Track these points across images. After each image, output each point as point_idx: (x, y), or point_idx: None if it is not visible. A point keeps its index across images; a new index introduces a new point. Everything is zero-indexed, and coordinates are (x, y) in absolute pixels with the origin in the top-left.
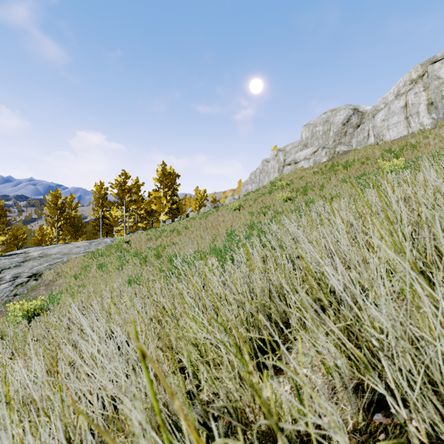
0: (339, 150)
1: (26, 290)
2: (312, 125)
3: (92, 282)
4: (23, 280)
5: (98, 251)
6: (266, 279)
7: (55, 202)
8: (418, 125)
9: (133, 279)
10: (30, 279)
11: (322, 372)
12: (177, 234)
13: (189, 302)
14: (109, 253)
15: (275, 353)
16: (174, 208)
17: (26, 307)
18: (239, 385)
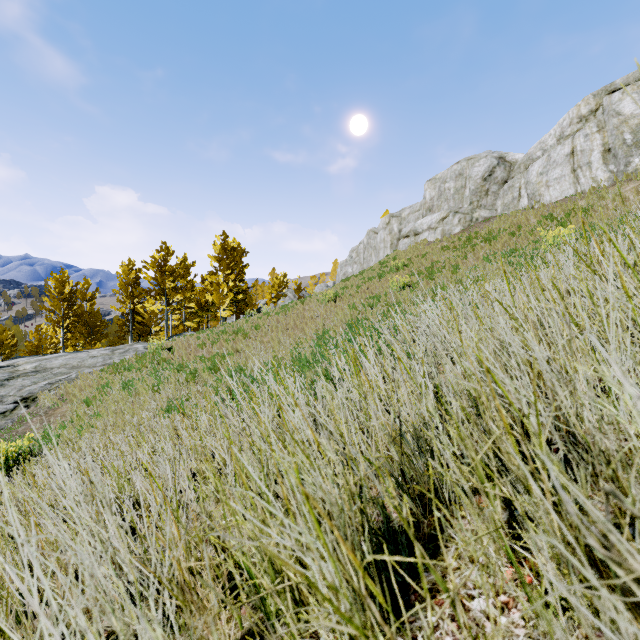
0: (478, 216)
1: (11, 422)
2: (440, 181)
3: (112, 410)
4: (6, 408)
5: (124, 363)
6: (393, 413)
7: (60, 289)
8: (590, 181)
9: (174, 406)
10: (18, 406)
11: (522, 611)
12: (244, 337)
13: (247, 459)
14: (141, 366)
15: (413, 555)
16: (239, 299)
17: (3, 451)
18: (349, 637)
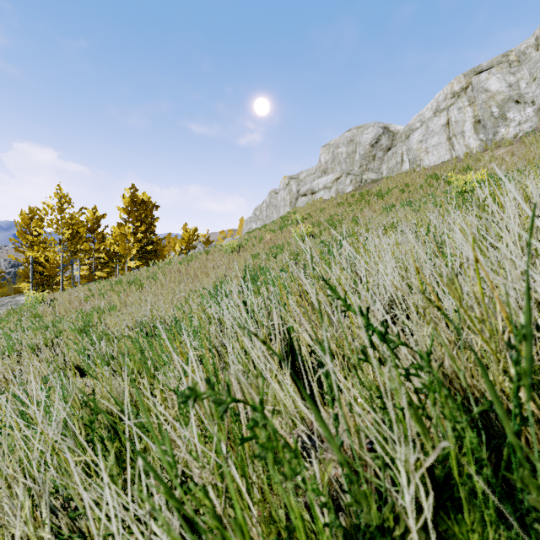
0: (367, 177)
1: None
2: (333, 146)
3: None
4: None
5: None
6: None
7: None
8: (464, 148)
9: None
10: None
11: None
12: (138, 289)
13: None
14: (6, 324)
15: None
16: (149, 250)
17: None
18: None
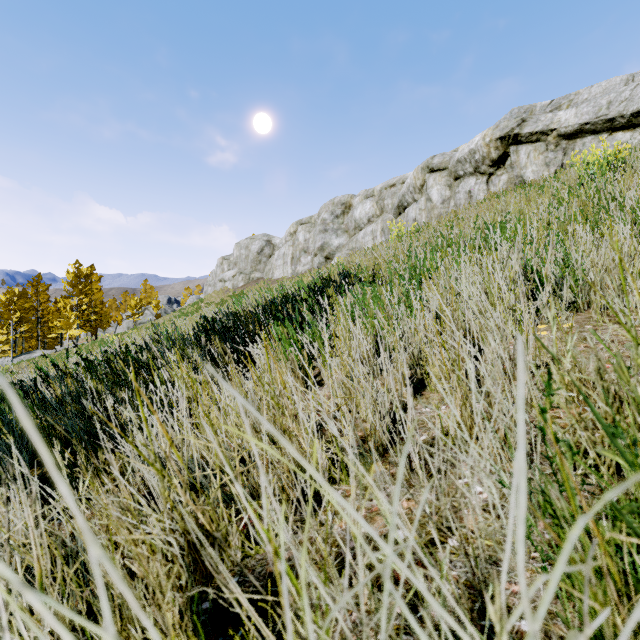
0: (254, 276)
1: None
2: (240, 246)
3: None
4: None
5: None
6: None
7: None
8: (286, 272)
9: None
10: None
11: None
12: None
13: None
14: None
15: None
16: (93, 320)
17: None
18: None
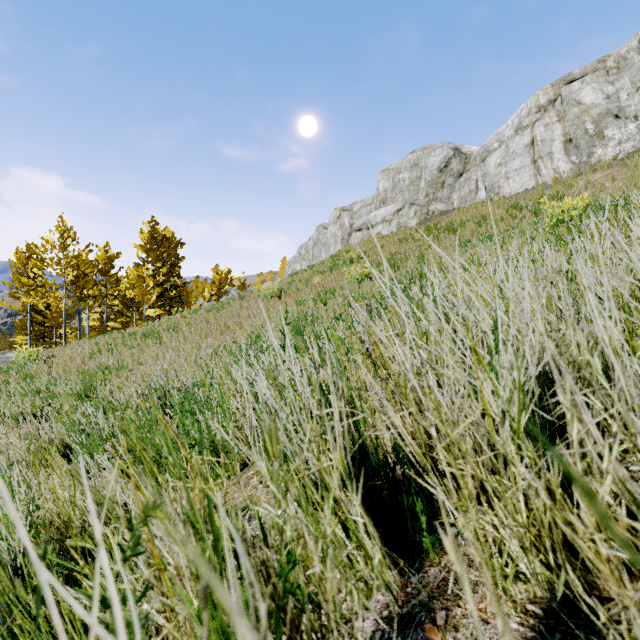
0: (434, 209)
1: None
2: (394, 171)
3: None
4: None
5: None
6: None
7: None
8: (552, 173)
9: None
10: None
11: None
12: (156, 343)
13: None
14: None
15: None
16: (172, 296)
17: None
18: None
